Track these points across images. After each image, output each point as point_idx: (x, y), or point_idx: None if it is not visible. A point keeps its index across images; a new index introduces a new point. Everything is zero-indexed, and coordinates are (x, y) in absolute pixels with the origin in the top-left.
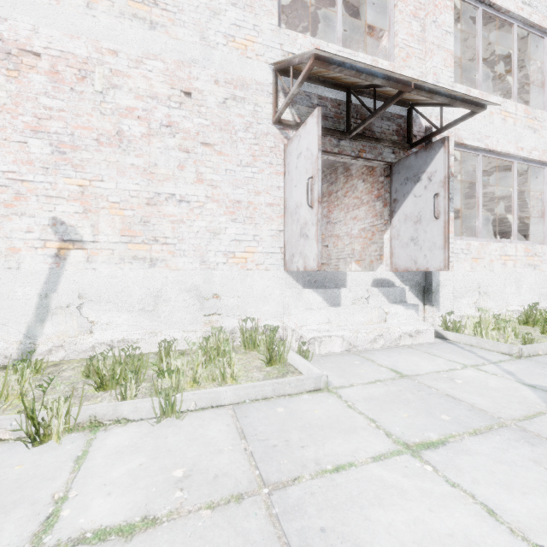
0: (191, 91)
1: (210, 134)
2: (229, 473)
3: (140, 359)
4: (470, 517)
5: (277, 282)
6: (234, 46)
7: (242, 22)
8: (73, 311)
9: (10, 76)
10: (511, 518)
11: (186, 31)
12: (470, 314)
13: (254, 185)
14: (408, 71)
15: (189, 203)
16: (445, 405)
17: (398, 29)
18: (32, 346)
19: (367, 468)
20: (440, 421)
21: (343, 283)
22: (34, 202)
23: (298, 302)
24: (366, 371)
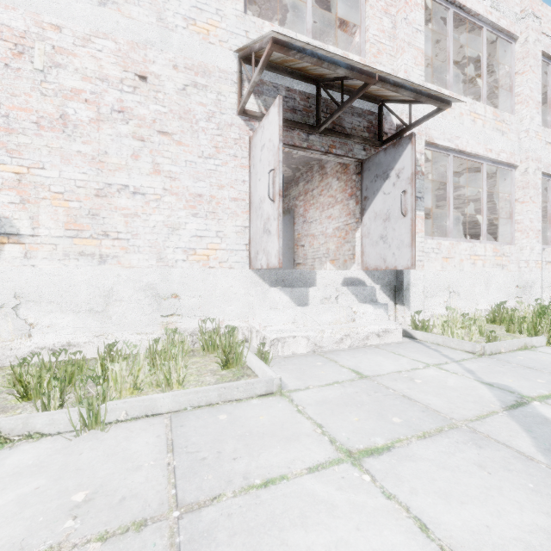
0: (146, 74)
1: (168, 122)
2: (140, 493)
3: (75, 364)
4: (400, 535)
5: (242, 281)
6: (195, 30)
7: (204, 5)
8: (7, 312)
9: None
10: (444, 533)
11: (141, 10)
12: (441, 314)
13: (217, 179)
14: (379, 67)
15: (144, 196)
16: (399, 407)
17: (369, 24)
18: None
19: (299, 481)
20: (390, 424)
21: (312, 282)
22: None
23: (263, 302)
24: (326, 372)
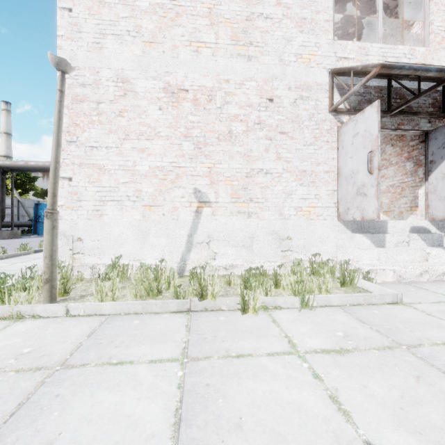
0: (272, 97)
1: (285, 125)
2: (371, 337)
3: (263, 275)
4: None
5: (332, 228)
6: (301, 61)
7: (307, 43)
8: (204, 245)
9: (173, 106)
10: None
11: (270, 57)
12: None
13: (315, 159)
14: (443, 52)
15: (271, 174)
16: None
17: (434, 19)
18: (184, 266)
19: None
20: None
21: (384, 230)
22: (185, 180)
23: (351, 244)
24: (425, 295)
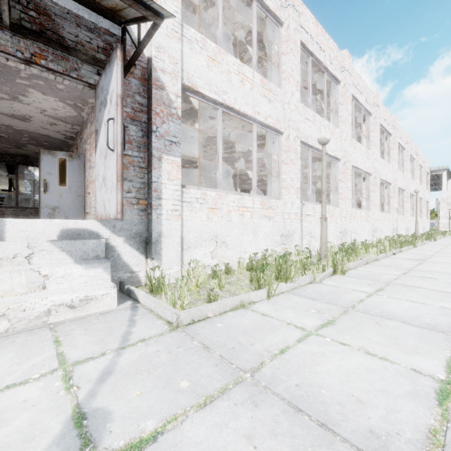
0: None
1: None
2: None
3: None
4: None
5: None
6: None
7: None
8: None
9: None
10: None
11: None
12: (206, 264)
13: None
14: None
15: None
16: None
17: None
18: None
19: None
20: None
21: None
22: None
23: None
24: None
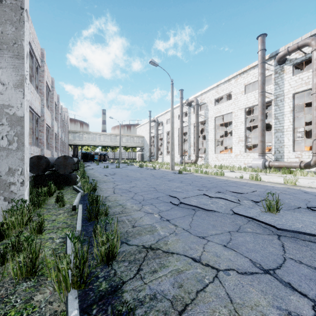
0: None
1: None
2: None
3: None
4: None
5: None
6: None
7: None
8: None
9: None
10: None
11: None
12: None
13: None
14: None
15: None
16: None
17: None
18: None
19: None
20: None
21: None
22: None
23: None
24: None
